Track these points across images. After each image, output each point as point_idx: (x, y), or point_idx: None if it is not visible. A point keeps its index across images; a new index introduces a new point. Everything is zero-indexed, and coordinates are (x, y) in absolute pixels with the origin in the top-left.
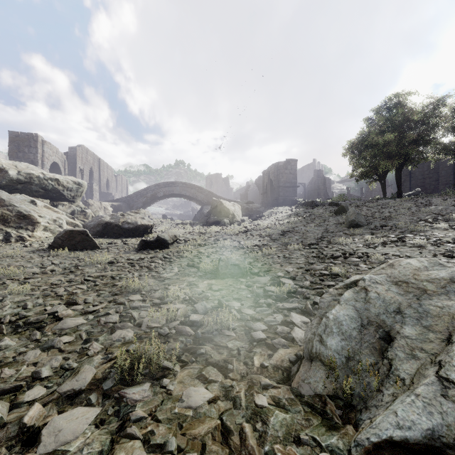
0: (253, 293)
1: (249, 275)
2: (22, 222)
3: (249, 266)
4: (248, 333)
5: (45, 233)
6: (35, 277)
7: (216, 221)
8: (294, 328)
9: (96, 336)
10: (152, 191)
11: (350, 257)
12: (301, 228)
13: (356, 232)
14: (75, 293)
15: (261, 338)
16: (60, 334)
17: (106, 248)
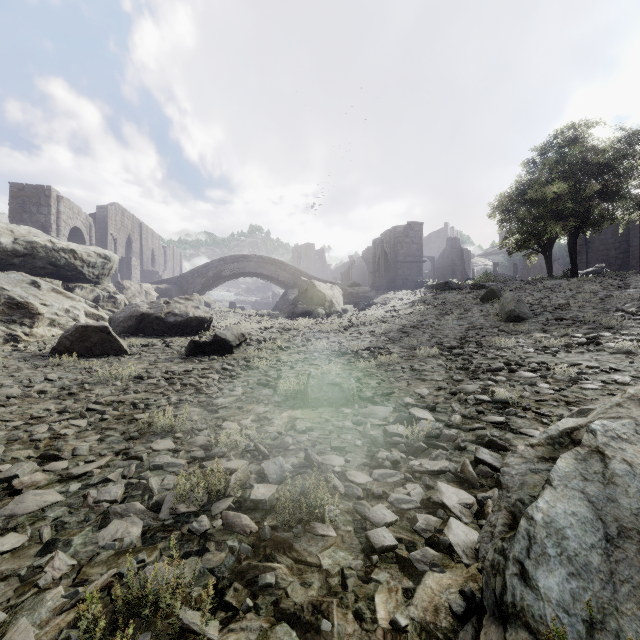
0: (366, 439)
1: (358, 402)
2: (15, 313)
3: (356, 384)
4: (360, 528)
5: (52, 330)
6: (10, 404)
7: (306, 311)
8: (450, 521)
9: (70, 534)
10: (215, 268)
11: (519, 369)
12: (432, 322)
13: (519, 328)
14: (63, 435)
15: (387, 545)
16: (4, 528)
17: (139, 353)
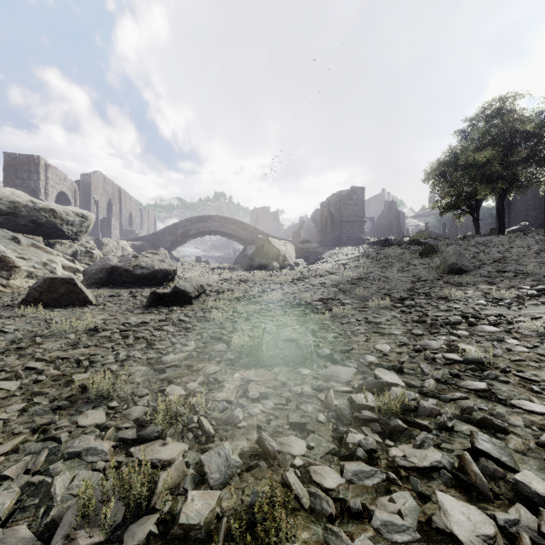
0: (330, 412)
1: (317, 361)
2: None
3: (313, 338)
4: None
5: (30, 281)
6: None
7: (262, 265)
8: None
9: None
10: (183, 227)
11: (477, 322)
12: (377, 274)
13: (465, 280)
14: None
15: None
16: None
17: (103, 303)
